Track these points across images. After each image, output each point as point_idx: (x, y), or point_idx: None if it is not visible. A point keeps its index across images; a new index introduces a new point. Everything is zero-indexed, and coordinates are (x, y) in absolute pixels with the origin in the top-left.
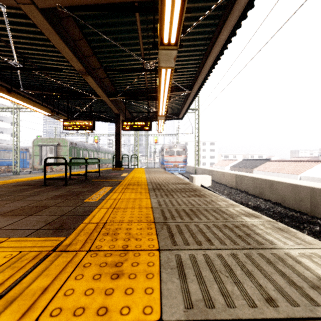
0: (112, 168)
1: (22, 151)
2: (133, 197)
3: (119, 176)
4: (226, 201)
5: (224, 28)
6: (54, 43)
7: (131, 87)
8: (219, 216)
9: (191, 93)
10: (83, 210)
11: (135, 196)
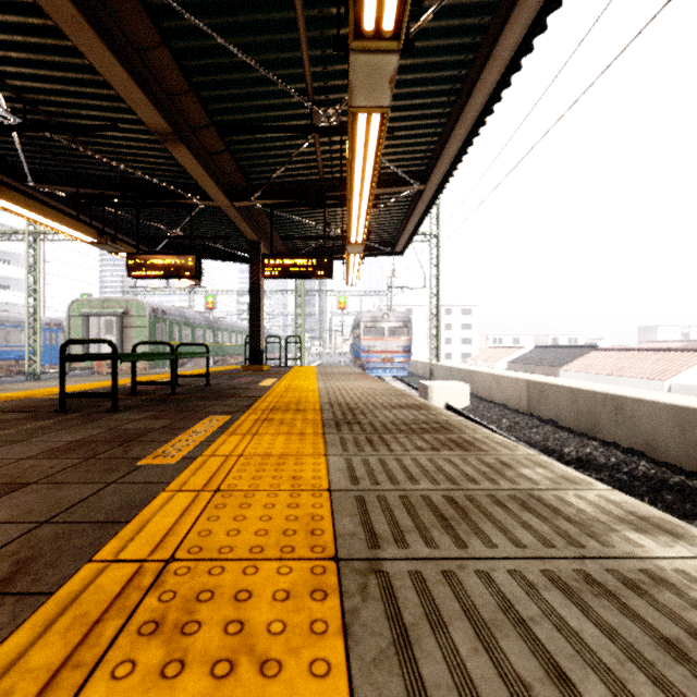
0: (241, 367)
1: (48, 329)
2: (279, 449)
3: (254, 387)
4: (546, 464)
5: (517, 11)
6: (88, 55)
7: (285, 175)
8: (550, 531)
9: (425, 189)
10: (119, 501)
11: (284, 447)
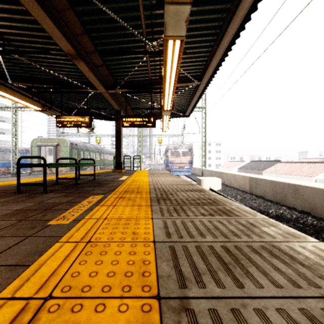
0: (112, 170)
1: (22, 152)
2: (126, 214)
3: (117, 180)
4: (275, 225)
5: None
6: (32, 12)
7: (132, 77)
8: (294, 273)
9: (200, 84)
10: (29, 249)
11: (129, 213)
